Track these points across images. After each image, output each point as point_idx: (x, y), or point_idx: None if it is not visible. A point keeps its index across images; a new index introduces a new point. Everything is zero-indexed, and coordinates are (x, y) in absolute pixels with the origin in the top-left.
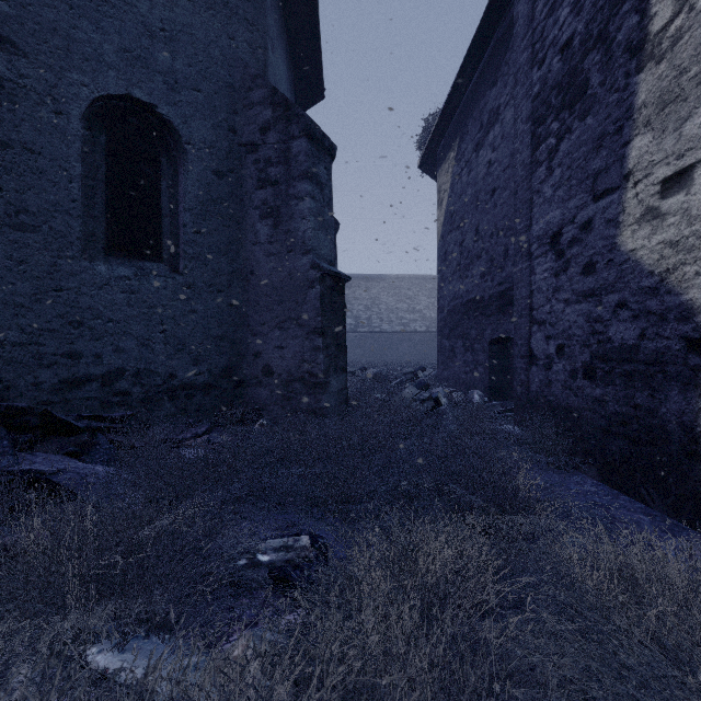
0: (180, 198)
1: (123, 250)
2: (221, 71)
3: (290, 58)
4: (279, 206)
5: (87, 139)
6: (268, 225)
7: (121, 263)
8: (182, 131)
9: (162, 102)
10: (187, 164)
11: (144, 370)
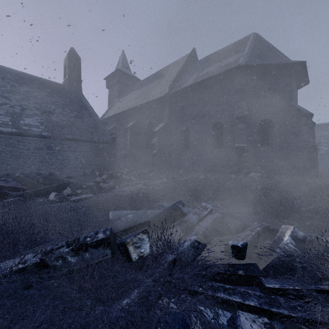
0: (272, 133)
1: (263, 145)
2: (281, 105)
3: (296, 80)
4: (297, 132)
5: (258, 128)
6: (294, 136)
7: (263, 147)
8: (273, 121)
9: (270, 117)
10: (274, 127)
11: (267, 166)
